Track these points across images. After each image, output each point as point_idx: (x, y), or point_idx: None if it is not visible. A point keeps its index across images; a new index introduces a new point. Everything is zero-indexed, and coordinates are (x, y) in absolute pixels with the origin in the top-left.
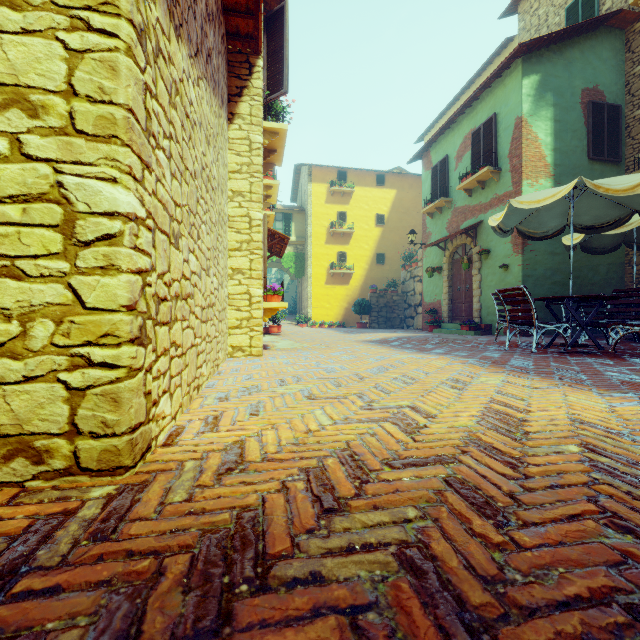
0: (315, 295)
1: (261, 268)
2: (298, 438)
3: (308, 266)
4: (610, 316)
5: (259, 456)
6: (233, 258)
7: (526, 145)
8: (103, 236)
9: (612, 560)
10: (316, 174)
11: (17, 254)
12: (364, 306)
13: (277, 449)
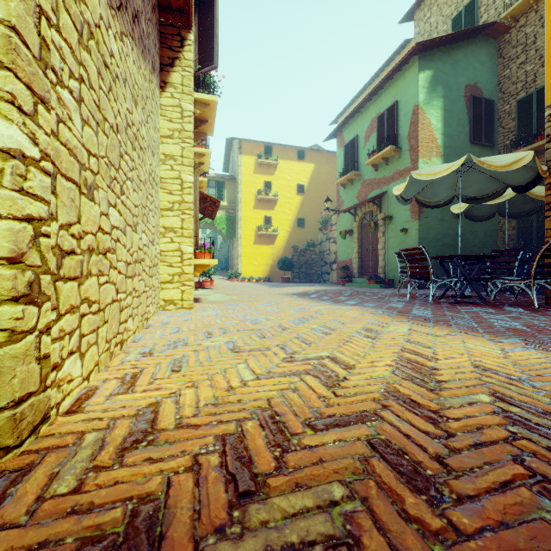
0: (244, 253)
1: (192, 227)
2: (218, 397)
3: (238, 228)
4: (489, 272)
5: (173, 422)
6: (165, 217)
7: (422, 129)
8: None
9: None
10: (245, 147)
11: None
12: (287, 263)
13: (194, 412)
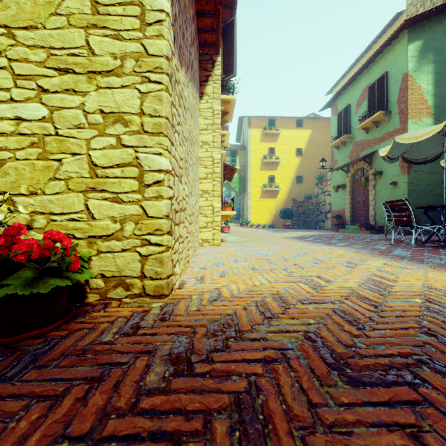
0: (253, 206)
1: (220, 190)
2: (249, 288)
3: (248, 186)
4: None
5: (229, 295)
6: (202, 184)
7: (411, 93)
8: (156, 181)
9: (417, 345)
10: (253, 122)
11: (119, 191)
12: (287, 213)
13: (238, 292)
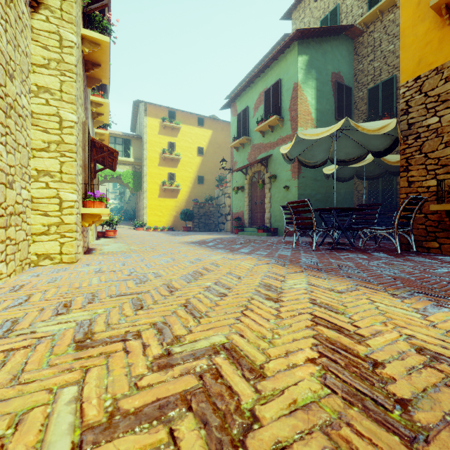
0: (150, 205)
1: (74, 172)
2: None
3: (144, 182)
4: (356, 223)
5: None
6: (38, 158)
7: (300, 103)
8: None
9: None
10: (151, 110)
11: None
12: (188, 214)
13: None
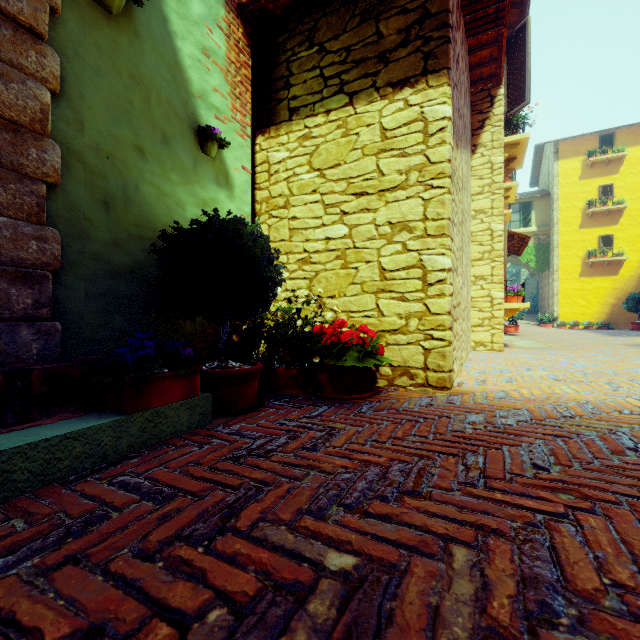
0: (564, 291)
1: (502, 273)
2: (546, 395)
3: (554, 258)
4: None
5: (519, 397)
6: (475, 267)
7: None
8: (438, 280)
9: None
10: (565, 149)
11: (404, 291)
12: None
13: (530, 396)
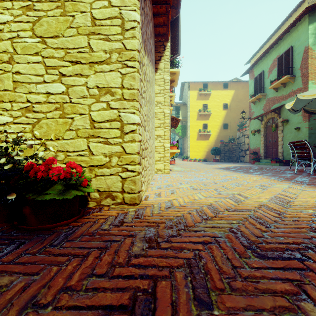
0: (191, 145)
1: (169, 135)
2: (191, 201)
3: (188, 131)
4: None
5: (178, 205)
6: (157, 131)
7: (311, 61)
8: (131, 131)
9: (306, 238)
10: (192, 86)
11: (108, 137)
12: (217, 151)
13: (184, 203)
